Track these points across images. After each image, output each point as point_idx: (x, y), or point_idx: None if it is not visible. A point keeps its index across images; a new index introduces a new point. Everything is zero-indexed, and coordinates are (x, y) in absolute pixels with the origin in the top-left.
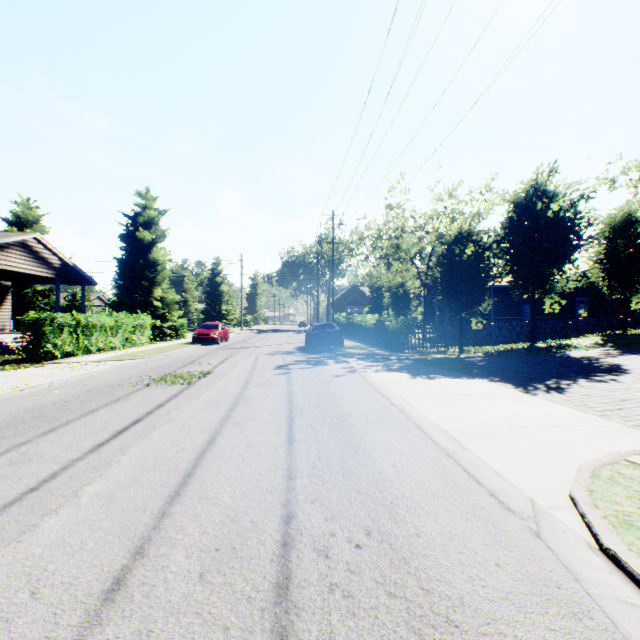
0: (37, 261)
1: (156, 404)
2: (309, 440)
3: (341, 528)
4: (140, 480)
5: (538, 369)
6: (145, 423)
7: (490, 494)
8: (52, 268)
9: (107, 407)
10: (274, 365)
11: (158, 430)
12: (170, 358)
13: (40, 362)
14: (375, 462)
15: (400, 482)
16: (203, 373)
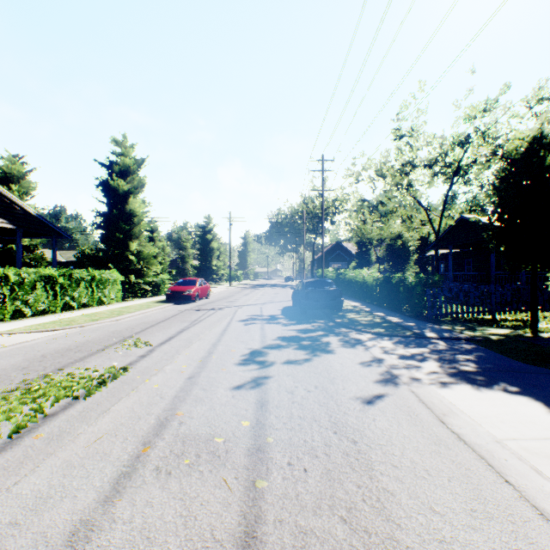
0: None
1: None
2: None
3: None
4: None
5: None
6: None
7: None
8: (10, 217)
9: None
10: (243, 350)
11: None
12: (109, 328)
13: None
14: None
15: None
16: (105, 375)
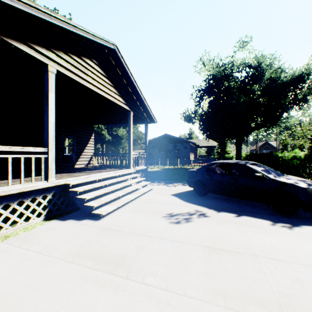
0: None
1: None
2: None
3: None
4: None
5: None
6: None
7: None
8: None
9: None
10: None
11: None
12: None
13: None
14: None
15: None
16: None
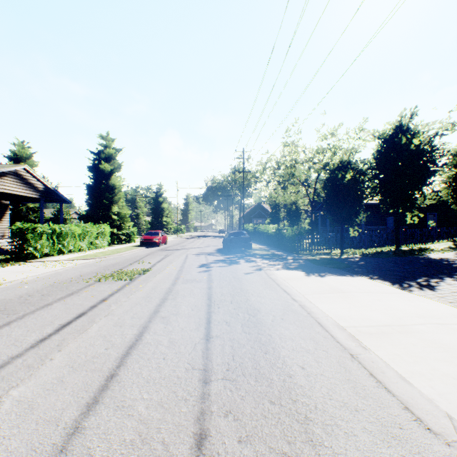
0: (26, 186)
1: (100, 298)
2: (224, 337)
3: (256, 455)
4: (65, 382)
5: (407, 268)
6: (87, 317)
7: (404, 407)
8: (37, 191)
9: (60, 301)
10: (198, 264)
11: (96, 324)
12: (121, 258)
13: (24, 261)
14: (285, 363)
15: (311, 389)
16: (143, 270)
